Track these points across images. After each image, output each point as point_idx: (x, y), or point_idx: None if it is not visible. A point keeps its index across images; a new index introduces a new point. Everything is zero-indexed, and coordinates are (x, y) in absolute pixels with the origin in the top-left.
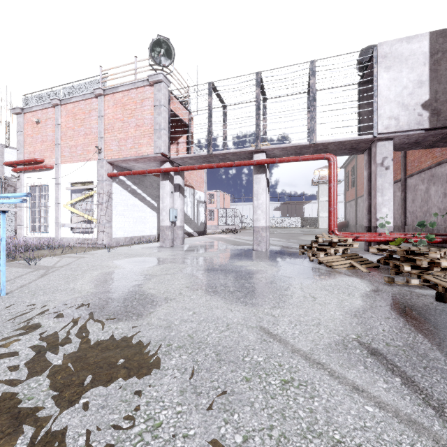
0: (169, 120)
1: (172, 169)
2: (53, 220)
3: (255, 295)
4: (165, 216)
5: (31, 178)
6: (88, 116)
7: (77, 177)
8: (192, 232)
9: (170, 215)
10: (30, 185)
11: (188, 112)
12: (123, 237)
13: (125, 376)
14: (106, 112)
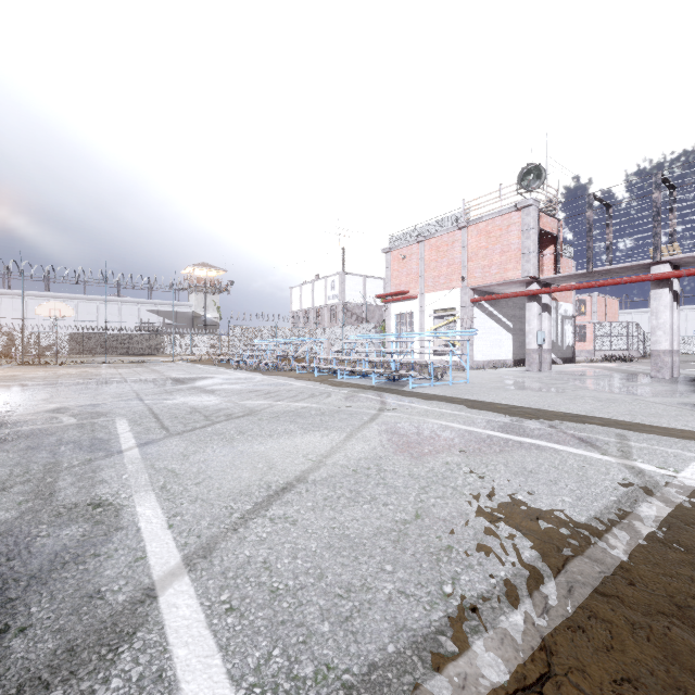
0: (537, 240)
1: (542, 291)
2: (417, 344)
3: (636, 393)
4: (532, 339)
5: (397, 307)
6: (451, 247)
7: (440, 305)
8: (554, 359)
9: (537, 338)
10: (396, 313)
11: (557, 220)
12: (482, 360)
13: (569, 398)
14: (469, 242)
